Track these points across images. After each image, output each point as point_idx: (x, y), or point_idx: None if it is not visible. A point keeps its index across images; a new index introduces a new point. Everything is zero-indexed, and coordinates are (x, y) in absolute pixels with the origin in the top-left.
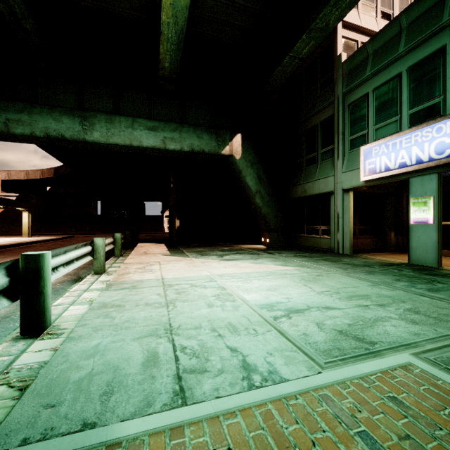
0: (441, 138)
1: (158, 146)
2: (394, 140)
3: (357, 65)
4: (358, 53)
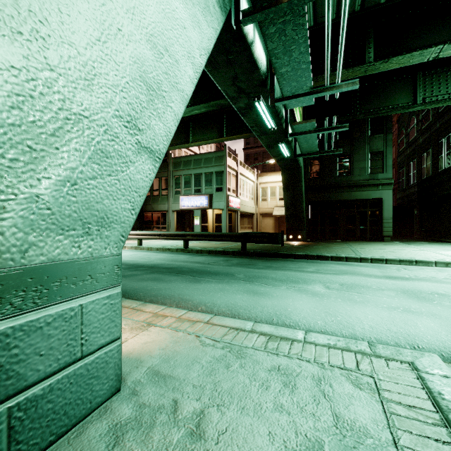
0: (201, 201)
1: None
2: (190, 197)
3: (178, 162)
4: (178, 158)
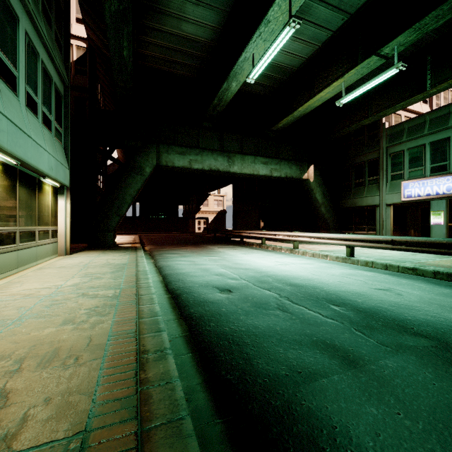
0: (449, 184)
1: (268, 174)
2: (423, 181)
3: (396, 132)
4: (397, 126)
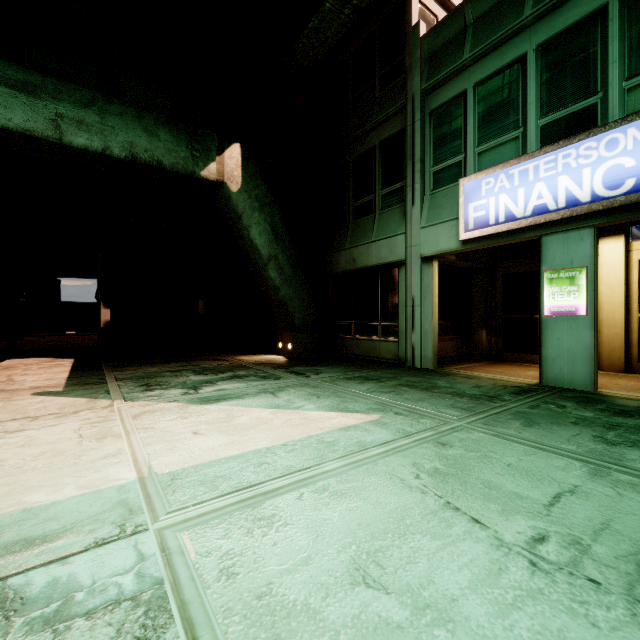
0: (617, 158)
1: (40, 132)
2: (524, 166)
3: (446, 43)
4: (448, 22)
